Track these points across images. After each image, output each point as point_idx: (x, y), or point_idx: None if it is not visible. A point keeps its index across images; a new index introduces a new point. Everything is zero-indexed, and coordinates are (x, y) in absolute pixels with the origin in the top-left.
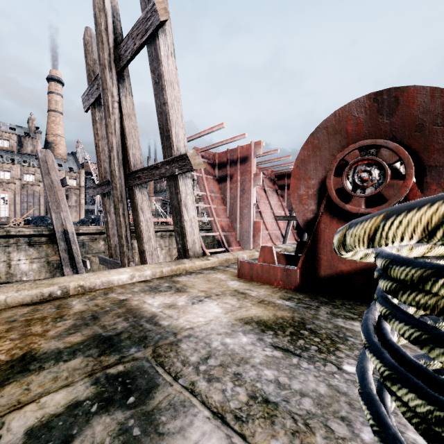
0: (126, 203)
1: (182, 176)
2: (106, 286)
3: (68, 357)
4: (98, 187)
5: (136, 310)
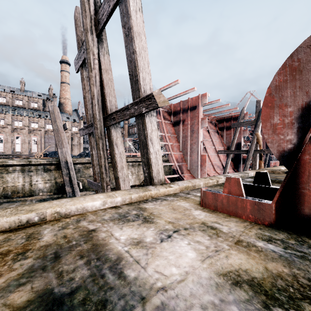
0: (105, 140)
1: (148, 115)
2: (80, 212)
3: None
4: (86, 129)
5: (101, 247)
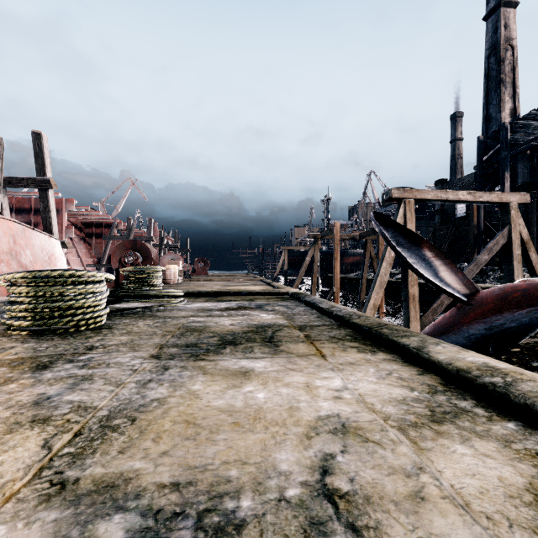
0: None
1: None
2: None
3: None
4: None
5: None
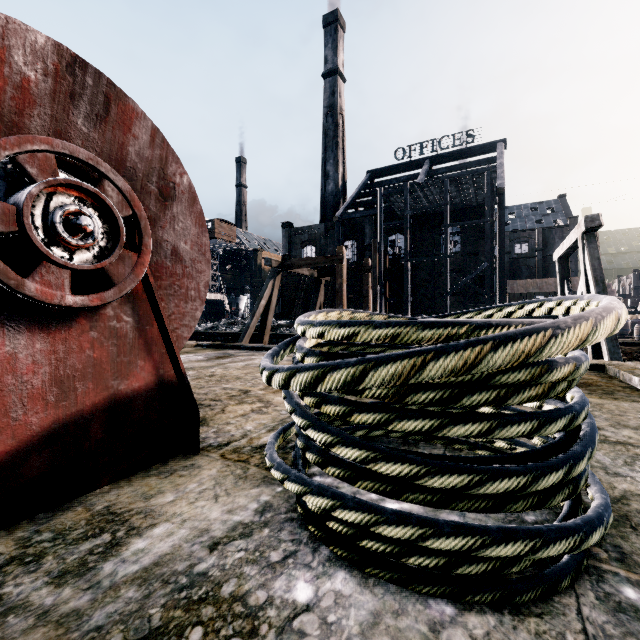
0: None
1: None
2: None
3: None
4: None
5: None
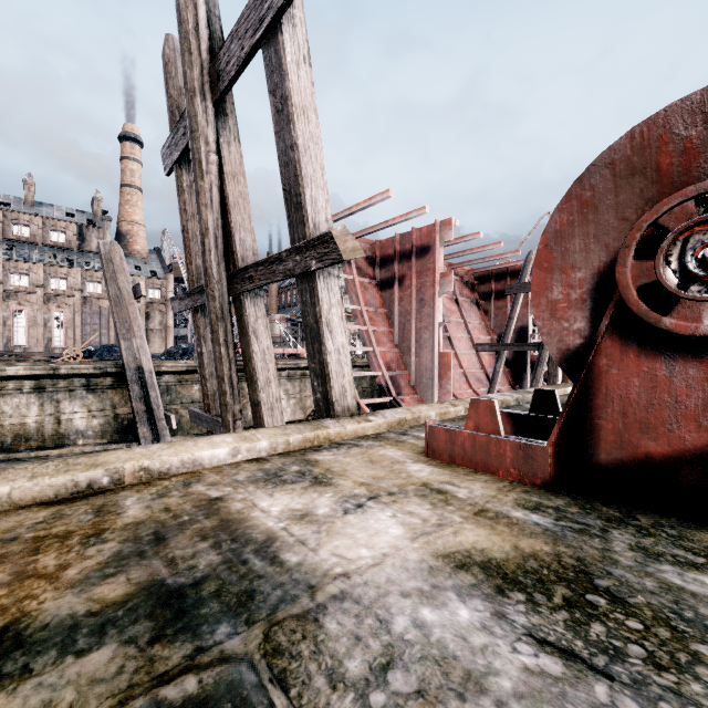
0: (230, 323)
1: (322, 274)
2: (189, 469)
3: (87, 642)
4: (187, 298)
5: (237, 523)
